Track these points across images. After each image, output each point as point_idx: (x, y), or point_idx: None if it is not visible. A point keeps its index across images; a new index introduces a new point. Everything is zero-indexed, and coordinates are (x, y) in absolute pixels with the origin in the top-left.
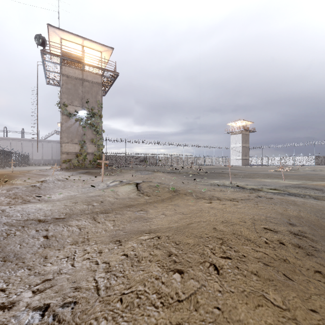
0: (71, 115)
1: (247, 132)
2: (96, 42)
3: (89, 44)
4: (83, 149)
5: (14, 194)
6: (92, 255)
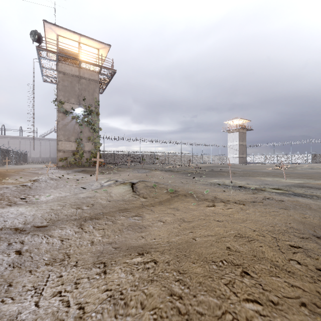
0: (67, 113)
1: (244, 130)
2: (93, 39)
3: (86, 41)
4: (79, 146)
5: (2, 195)
6: (65, 287)
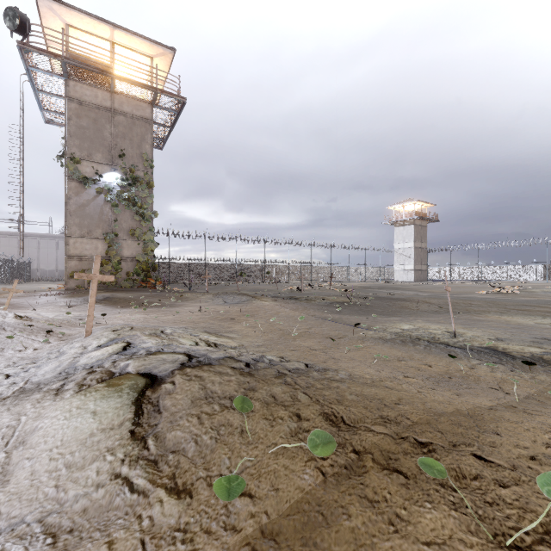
0: (88, 181)
1: (423, 222)
2: (140, 35)
3: (126, 39)
4: (112, 249)
5: None
6: None
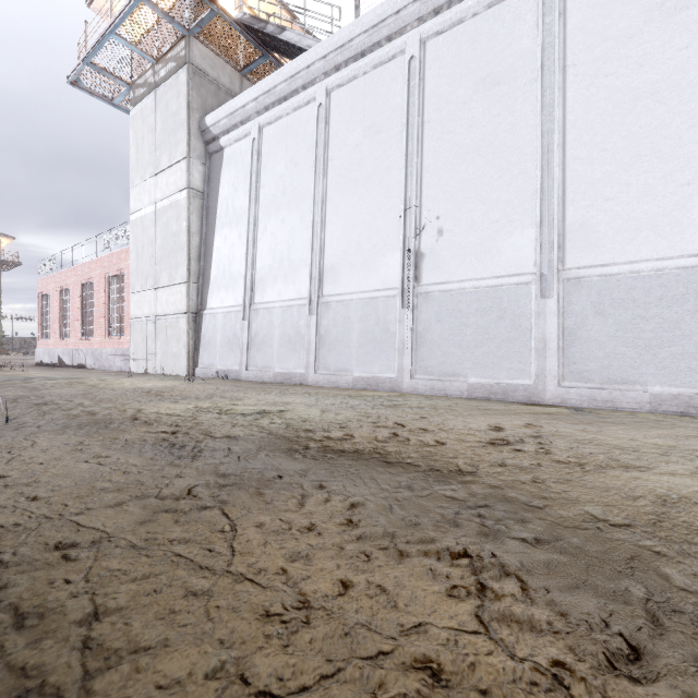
0: None
1: None
2: None
3: None
4: None
5: None
6: None
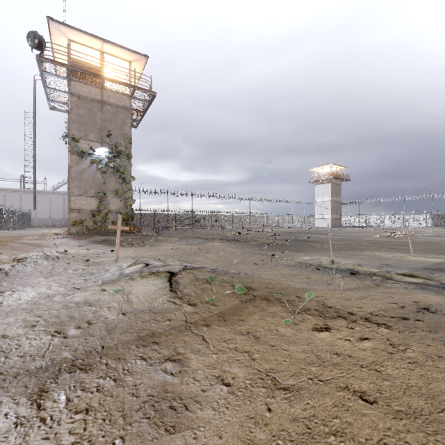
0: (84, 154)
1: (337, 181)
2: (122, 46)
3: (112, 49)
4: (102, 204)
5: None
6: None
